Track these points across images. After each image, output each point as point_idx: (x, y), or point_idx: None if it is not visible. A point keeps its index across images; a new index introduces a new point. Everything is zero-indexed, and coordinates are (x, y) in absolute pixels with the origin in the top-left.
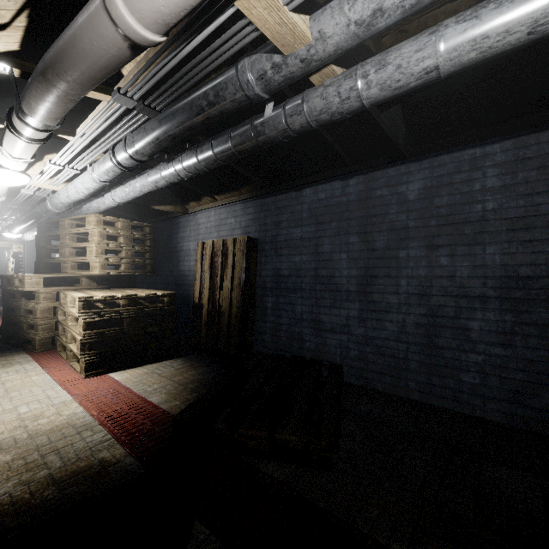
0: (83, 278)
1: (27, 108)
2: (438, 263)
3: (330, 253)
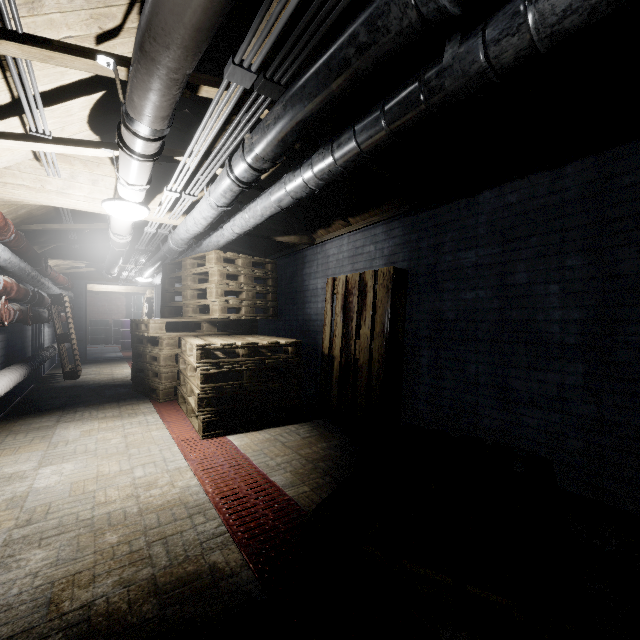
0: (204, 323)
1: (131, 109)
2: None
3: (528, 285)
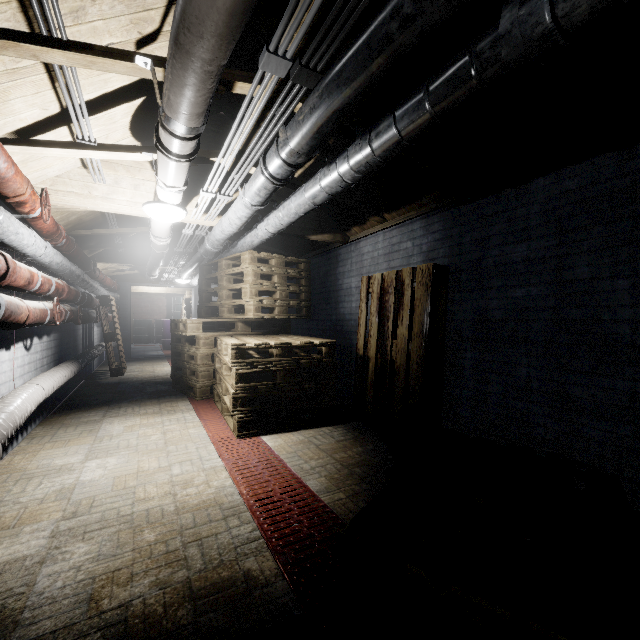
0: (239, 323)
1: (167, 108)
2: None
3: (590, 280)
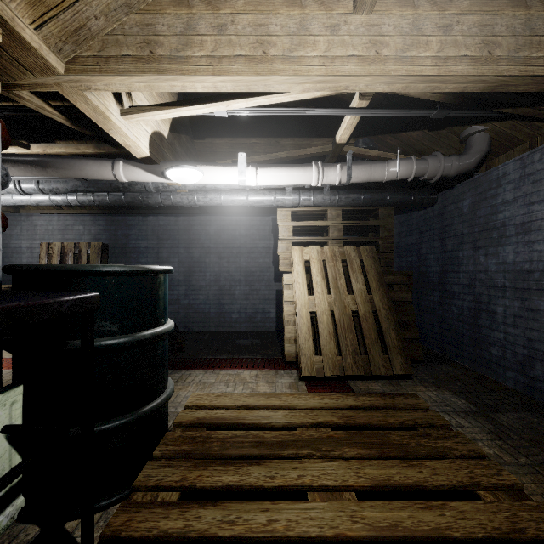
0: None
1: None
2: (223, 265)
3: (167, 258)
